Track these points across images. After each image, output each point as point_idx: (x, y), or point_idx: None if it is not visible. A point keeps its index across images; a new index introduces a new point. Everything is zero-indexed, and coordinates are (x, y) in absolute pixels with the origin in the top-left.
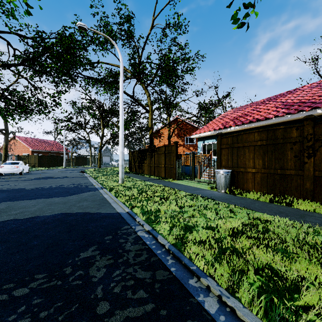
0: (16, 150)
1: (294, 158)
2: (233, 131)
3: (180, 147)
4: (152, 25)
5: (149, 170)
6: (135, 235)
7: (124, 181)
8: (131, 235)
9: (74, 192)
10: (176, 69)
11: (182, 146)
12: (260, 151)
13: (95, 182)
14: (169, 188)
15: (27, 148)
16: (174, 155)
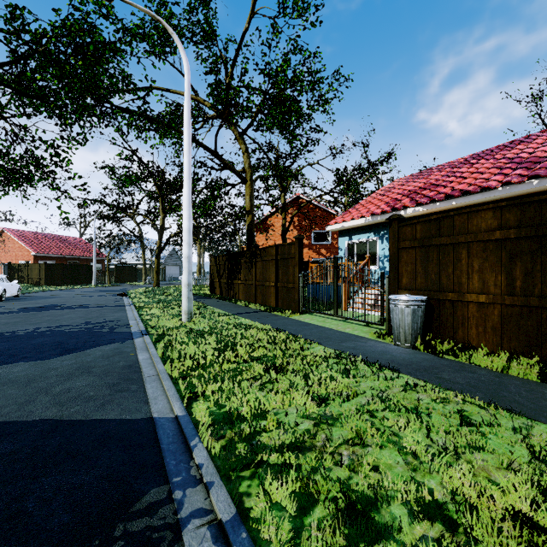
0: (7, 254)
1: None
2: (410, 216)
3: (304, 250)
4: (251, 12)
5: (245, 292)
6: None
7: (192, 316)
8: None
9: (76, 345)
10: (297, 101)
11: (307, 248)
12: (500, 253)
13: (135, 318)
14: (286, 335)
15: (28, 251)
16: (296, 264)
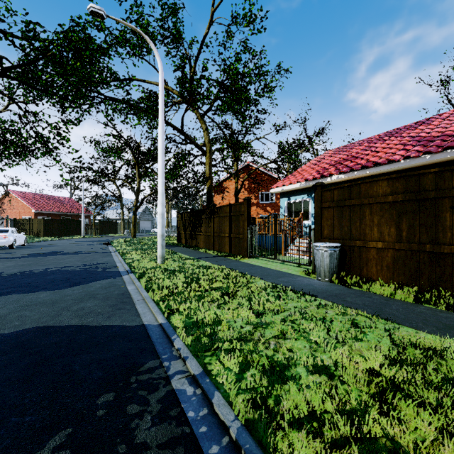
0: (12, 211)
1: None
2: (335, 181)
3: (253, 207)
4: (210, 20)
5: (206, 241)
6: (166, 388)
7: (165, 260)
8: (156, 390)
9: (80, 280)
10: (247, 89)
11: (255, 206)
12: (392, 212)
13: (120, 261)
14: (236, 273)
15: (29, 209)
16: (245, 219)
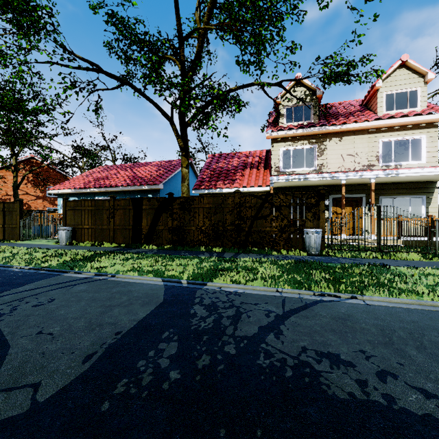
0: None
1: (107, 218)
2: (93, 191)
3: (39, 200)
4: None
5: None
6: None
7: None
8: None
9: None
10: (25, 106)
11: (42, 199)
12: (91, 213)
13: None
14: (6, 246)
15: None
16: (18, 214)
